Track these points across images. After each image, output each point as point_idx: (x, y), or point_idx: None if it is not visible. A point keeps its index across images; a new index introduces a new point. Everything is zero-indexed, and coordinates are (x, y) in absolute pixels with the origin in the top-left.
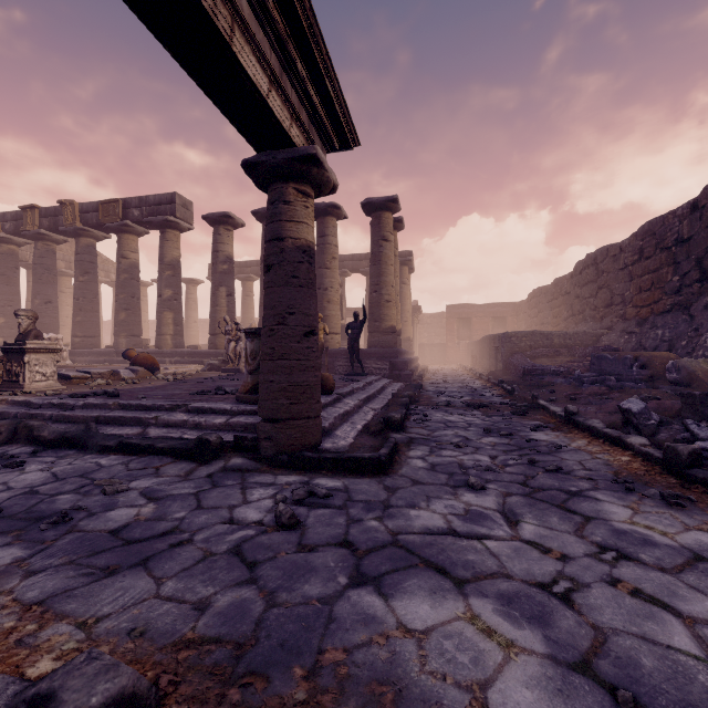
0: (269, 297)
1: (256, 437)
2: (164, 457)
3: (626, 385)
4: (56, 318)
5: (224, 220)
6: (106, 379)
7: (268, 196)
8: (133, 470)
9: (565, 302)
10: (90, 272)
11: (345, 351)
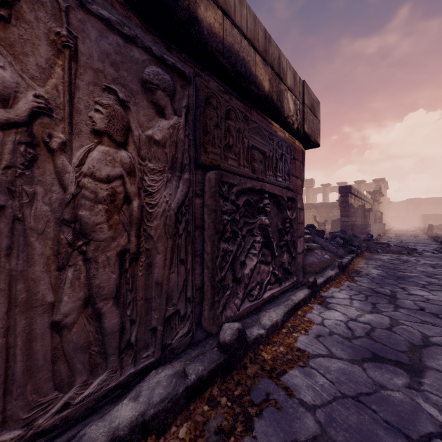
0: None
1: None
2: None
3: None
4: None
5: (327, 185)
6: None
7: None
8: None
9: None
10: None
11: None
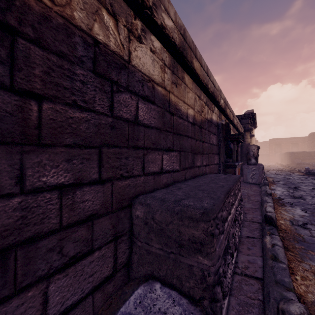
0: None
1: None
2: None
3: None
4: None
5: None
6: None
7: None
8: None
9: None
10: None
11: None
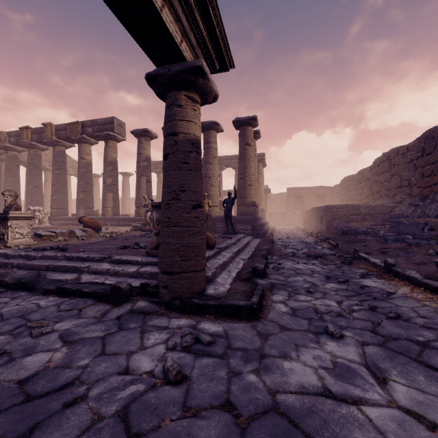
0: (166, 178)
1: (156, 285)
2: (88, 299)
3: (421, 242)
4: (42, 197)
5: (144, 134)
6: (66, 237)
7: (165, 102)
8: (62, 311)
9: (367, 185)
10: (61, 168)
11: (222, 217)
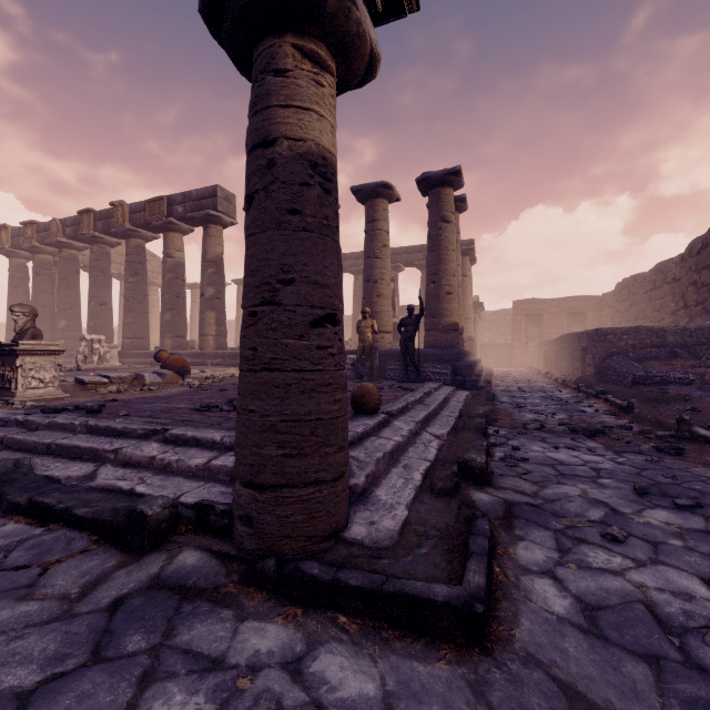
0: (248, 252)
1: (229, 509)
2: (78, 536)
3: None
4: (111, 319)
5: None
6: (128, 385)
7: (251, 74)
8: (2, 571)
9: (673, 291)
10: (139, 273)
11: (398, 352)
